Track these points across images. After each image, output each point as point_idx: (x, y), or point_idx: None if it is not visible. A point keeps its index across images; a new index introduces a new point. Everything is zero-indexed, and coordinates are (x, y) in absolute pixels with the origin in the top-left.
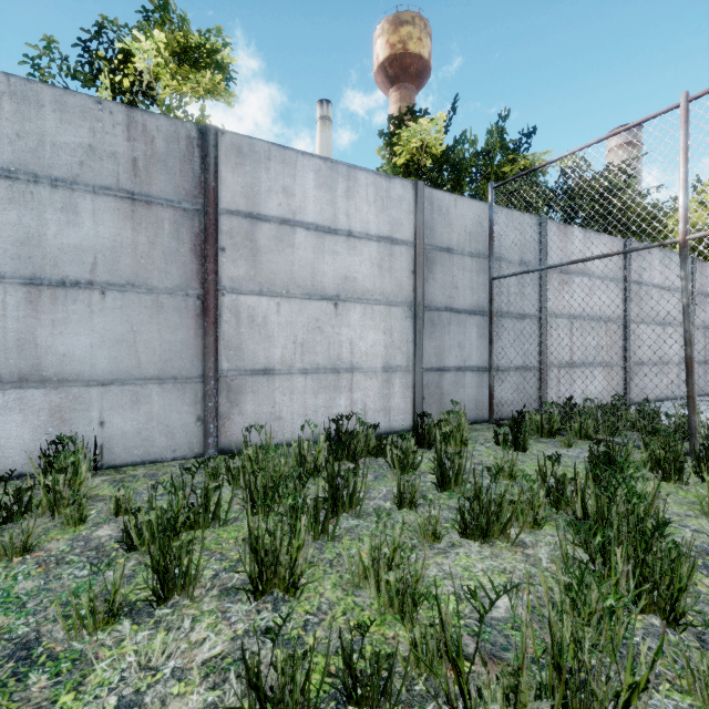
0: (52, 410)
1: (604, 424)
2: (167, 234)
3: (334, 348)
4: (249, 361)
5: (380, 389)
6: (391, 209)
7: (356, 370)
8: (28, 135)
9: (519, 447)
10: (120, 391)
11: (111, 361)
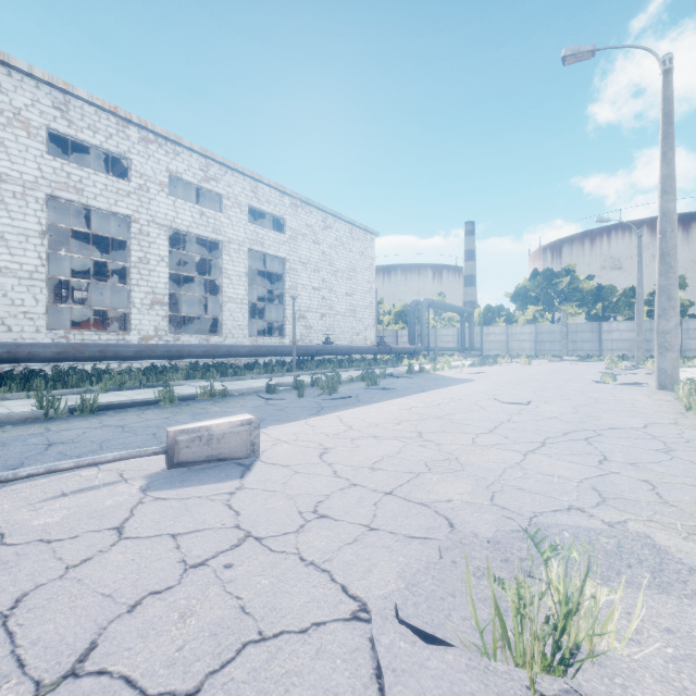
0: None
1: None
2: None
3: None
4: (687, 349)
5: None
6: None
7: None
8: None
9: None
10: None
11: None
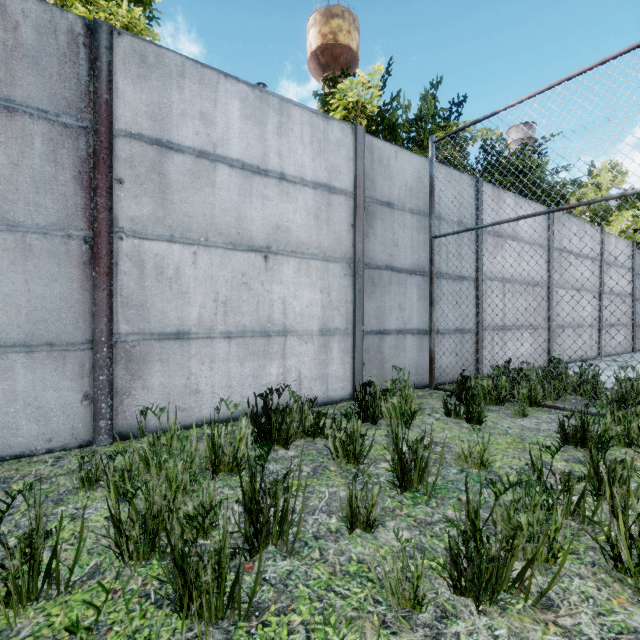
0: None
1: (549, 389)
2: (39, 154)
3: (263, 308)
4: (157, 323)
5: (317, 354)
6: (329, 154)
7: (289, 333)
8: None
9: (472, 418)
10: None
11: None
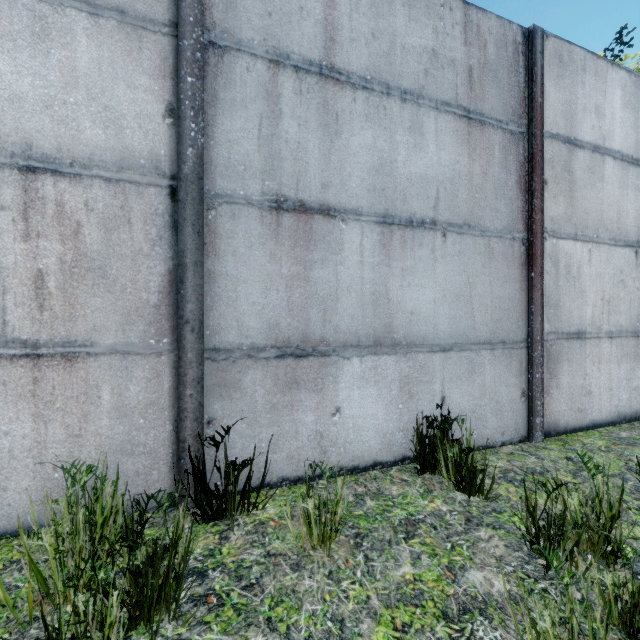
0: (401, 382)
1: None
2: (497, 162)
3: (634, 306)
4: (565, 322)
5: None
6: None
7: None
8: (381, 35)
9: None
10: (457, 358)
11: (450, 321)
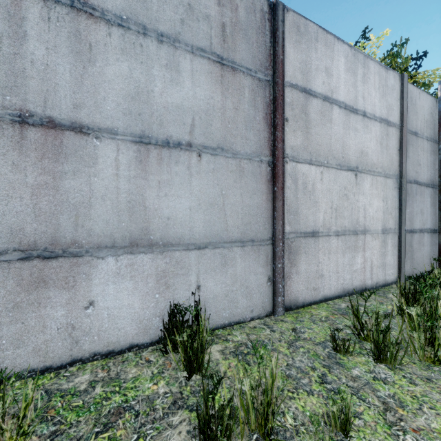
0: (158, 275)
1: None
2: (247, 101)
3: (354, 213)
4: (303, 224)
5: (380, 248)
6: (387, 96)
7: (367, 232)
8: None
9: None
10: (212, 254)
11: (205, 224)
